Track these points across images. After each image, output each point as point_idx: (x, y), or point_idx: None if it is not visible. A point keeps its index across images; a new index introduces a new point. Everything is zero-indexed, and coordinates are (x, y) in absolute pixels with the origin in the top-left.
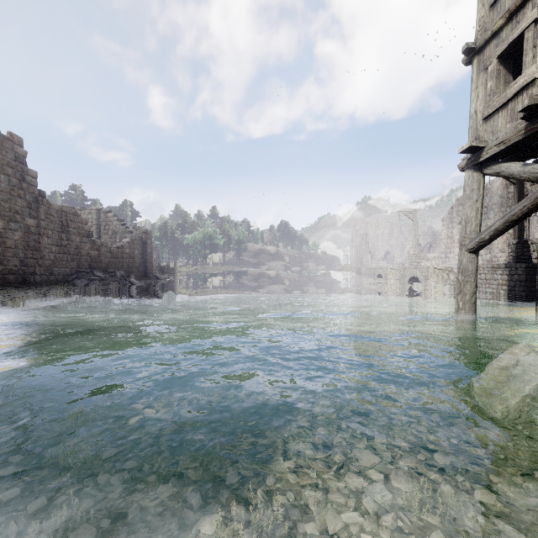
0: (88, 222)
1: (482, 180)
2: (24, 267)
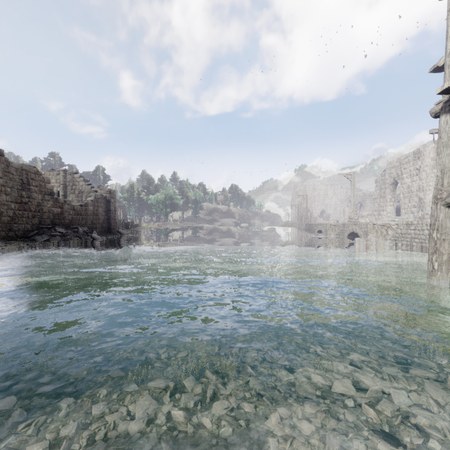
0: (57, 182)
1: None
2: None
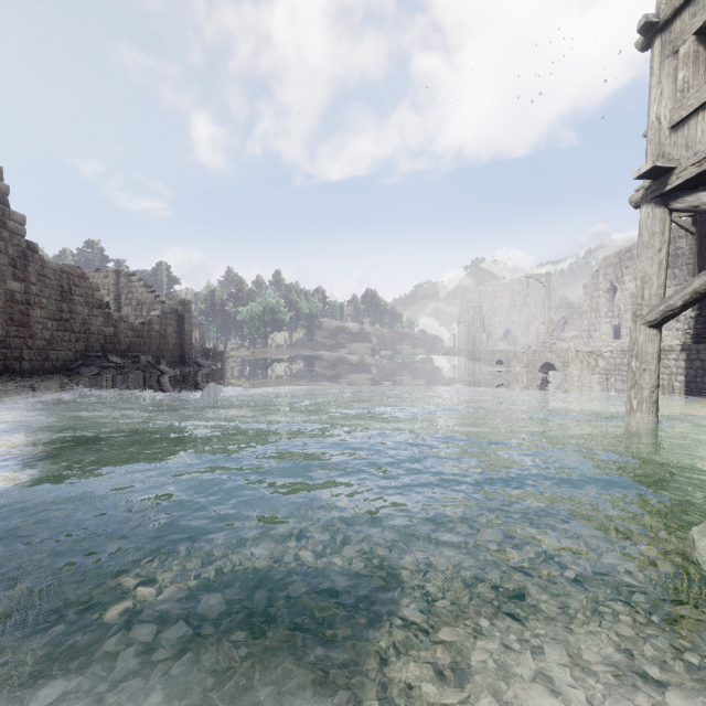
0: (104, 288)
1: (669, 219)
2: (6, 350)
